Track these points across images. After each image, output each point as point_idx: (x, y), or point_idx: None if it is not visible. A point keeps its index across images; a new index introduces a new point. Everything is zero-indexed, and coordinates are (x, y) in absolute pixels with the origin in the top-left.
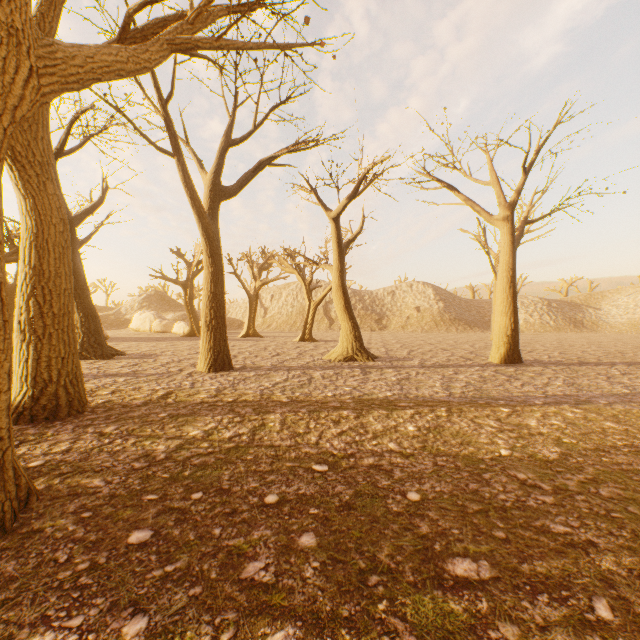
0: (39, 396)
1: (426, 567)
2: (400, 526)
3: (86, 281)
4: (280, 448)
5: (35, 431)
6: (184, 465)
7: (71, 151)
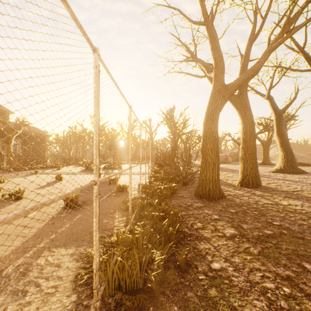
0: (243, 179)
1: (294, 256)
2: None
3: (287, 137)
4: None
5: (239, 188)
6: (263, 207)
7: (275, 84)
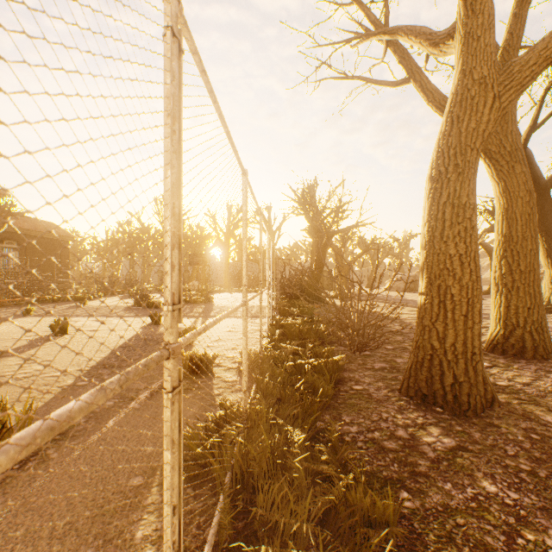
0: (507, 336)
1: None
2: None
3: None
4: None
5: (503, 361)
6: None
7: (542, 122)
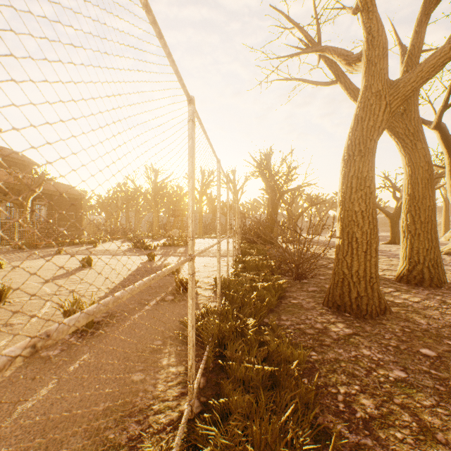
0: (411, 270)
1: None
2: None
3: None
4: None
5: (405, 288)
6: None
7: None
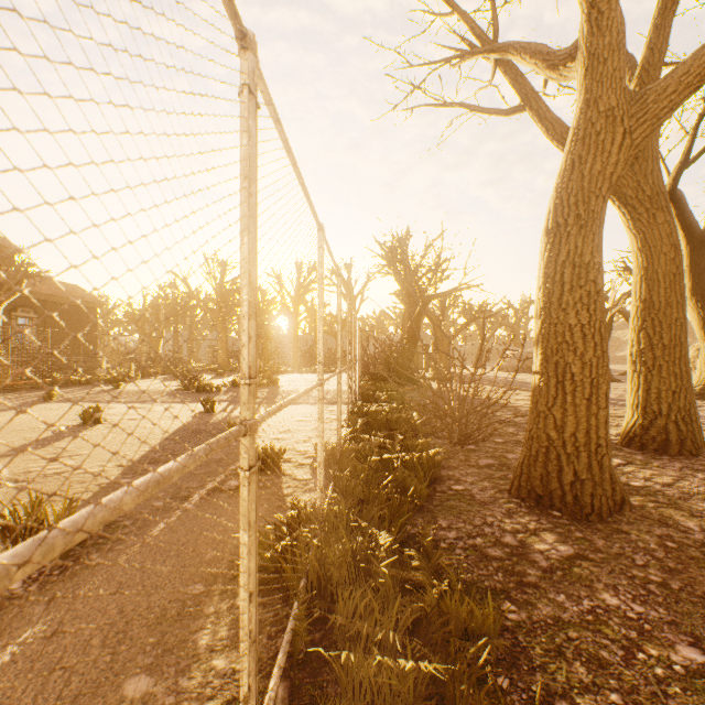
0: (647, 426)
1: None
2: None
3: None
4: None
5: (640, 458)
6: None
7: (696, 156)
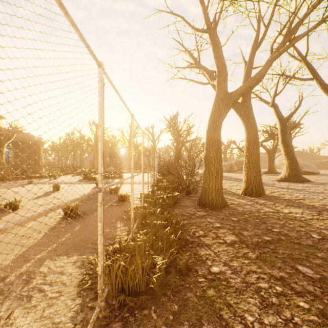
0: (247, 188)
1: (289, 260)
2: (306, 255)
3: (291, 146)
4: (311, 226)
5: (243, 197)
6: (265, 215)
7: (279, 92)
